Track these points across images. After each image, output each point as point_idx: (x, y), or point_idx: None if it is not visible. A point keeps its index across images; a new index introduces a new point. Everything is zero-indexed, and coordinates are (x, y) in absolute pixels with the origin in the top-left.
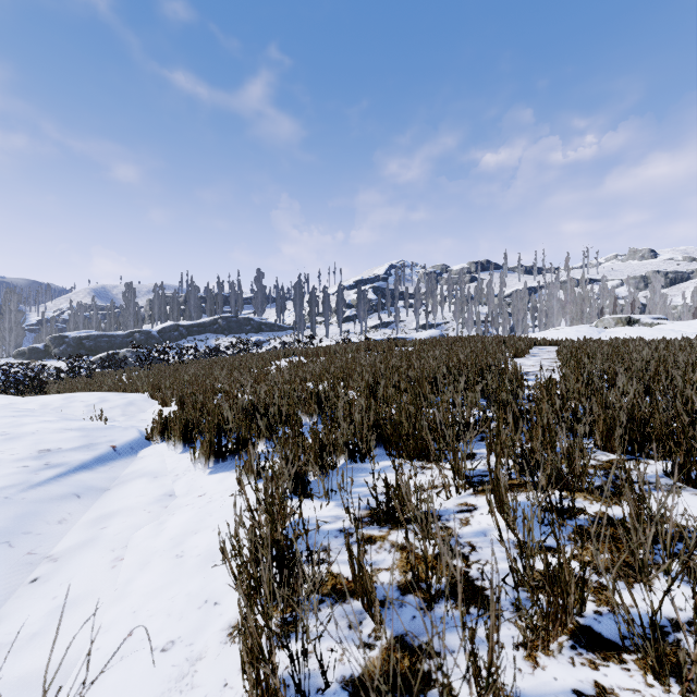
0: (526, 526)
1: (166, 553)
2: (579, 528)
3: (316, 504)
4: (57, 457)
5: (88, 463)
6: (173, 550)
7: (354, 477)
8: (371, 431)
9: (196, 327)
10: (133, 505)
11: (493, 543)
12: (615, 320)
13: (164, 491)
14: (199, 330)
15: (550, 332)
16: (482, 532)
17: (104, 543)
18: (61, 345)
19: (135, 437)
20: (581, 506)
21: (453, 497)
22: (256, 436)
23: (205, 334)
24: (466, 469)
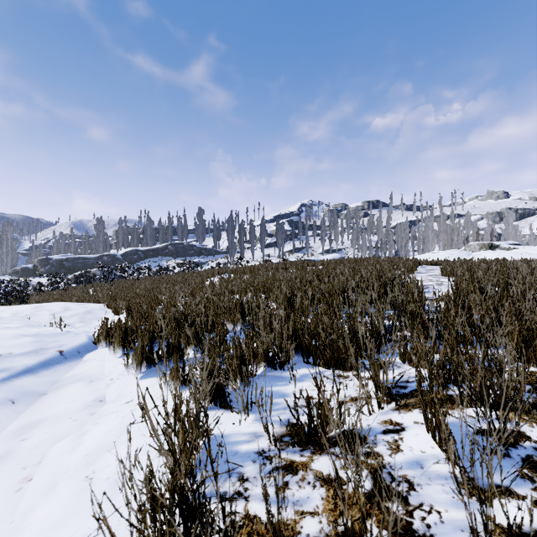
0: (529, 508)
1: (76, 474)
2: (529, 460)
3: (235, 417)
4: (4, 362)
5: (33, 367)
6: (84, 470)
7: (273, 386)
8: (290, 340)
9: (151, 251)
10: (60, 413)
11: (433, 479)
12: (480, 246)
13: (96, 396)
14: (154, 254)
15: (429, 255)
16: (417, 461)
17: (16, 460)
18: (46, 266)
19: (83, 342)
20: (520, 430)
21: (375, 412)
22: (184, 343)
23: (158, 257)
24: (388, 383)
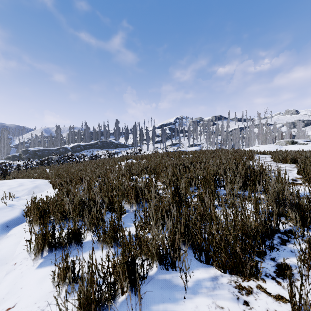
0: None
1: None
2: None
3: None
4: None
5: None
6: None
7: (166, 302)
8: (181, 237)
9: (88, 145)
10: None
11: None
12: (286, 142)
13: None
14: (89, 147)
15: (255, 148)
16: None
17: None
18: (26, 154)
19: (14, 216)
20: None
21: None
22: (82, 230)
23: (92, 149)
24: None
